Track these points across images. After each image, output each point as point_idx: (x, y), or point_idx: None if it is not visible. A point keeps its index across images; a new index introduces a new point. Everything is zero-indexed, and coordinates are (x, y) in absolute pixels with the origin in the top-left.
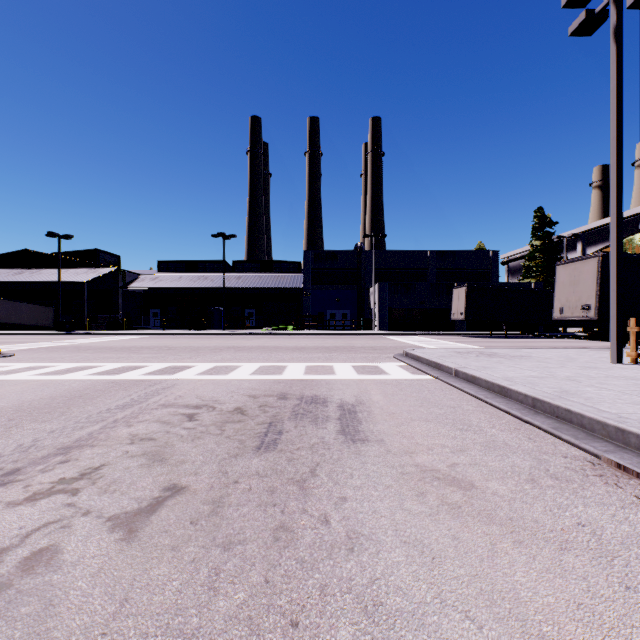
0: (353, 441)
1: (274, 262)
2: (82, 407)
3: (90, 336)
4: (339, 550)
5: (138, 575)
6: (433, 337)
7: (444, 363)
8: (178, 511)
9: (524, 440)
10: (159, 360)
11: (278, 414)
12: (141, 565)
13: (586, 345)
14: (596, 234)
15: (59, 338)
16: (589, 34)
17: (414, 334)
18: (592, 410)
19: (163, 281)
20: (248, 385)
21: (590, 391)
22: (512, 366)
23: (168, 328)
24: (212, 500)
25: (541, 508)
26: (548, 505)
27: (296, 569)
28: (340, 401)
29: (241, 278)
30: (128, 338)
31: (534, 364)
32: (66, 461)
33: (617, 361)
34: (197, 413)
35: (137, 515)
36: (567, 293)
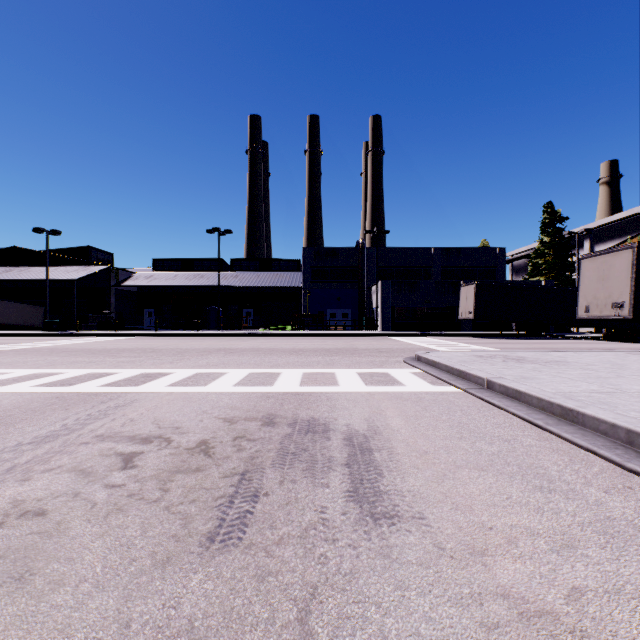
0: (374, 519)
1: (273, 260)
2: None
3: (77, 337)
4: None
5: None
6: (440, 338)
7: (471, 371)
8: None
9: None
10: (134, 365)
11: (258, 454)
12: None
13: (610, 347)
14: (605, 231)
15: (42, 339)
16: None
17: (419, 334)
18: None
19: (157, 279)
20: (227, 401)
21: None
22: (557, 375)
23: (163, 328)
24: None
25: None
26: None
27: None
28: (347, 429)
29: (238, 276)
30: (115, 339)
31: (581, 372)
32: None
33: None
34: (141, 452)
35: None
36: (594, 289)
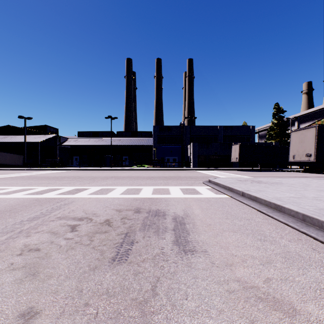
0: (185, 252)
1: (138, 132)
2: (5, 219)
3: (40, 170)
4: None
5: None
6: (222, 171)
7: (234, 187)
8: None
9: (310, 251)
10: (70, 185)
11: (133, 225)
12: None
13: (306, 175)
14: (305, 117)
15: (23, 171)
16: None
17: (211, 169)
18: None
19: (80, 142)
20: (117, 202)
21: None
22: (275, 189)
23: (83, 166)
24: None
25: None
26: None
27: None
28: (174, 214)
29: (121, 140)
30: (60, 171)
31: (287, 188)
32: None
33: None
34: (79, 224)
35: None
36: (297, 147)
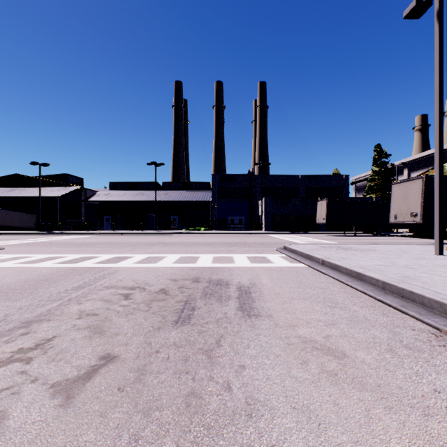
0: (249, 316)
1: (191, 183)
2: (46, 288)
3: (61, 235)
4: (240, 416)
5: (68, 442)
6: (303, 235)
7: (314, 255)
8: (109, 378)
9: (379, 315)
10: (108, 252)
11: (192, 294)
12: (72, 431)
13: (413, 241)
14: (417, 163)
15: (39, 236)
16: (418, 17)
17: (290, 233)
18: (430, 292)
19: (113, 196)
20: (171, 271)
21: (425, 276)
22: (363, 257)
23: (116, 229)
24: (137, 368)
25: (402, 375)
26: (407, 373)
27: (203, 435)
28: (238, 284)
29: (168, 194)
30: (87, 236)
31: (379, 255)
32: (26, 333)
33: (439, 253)
34: (131, 293)
35: (75, 382)
36: (400, 204)
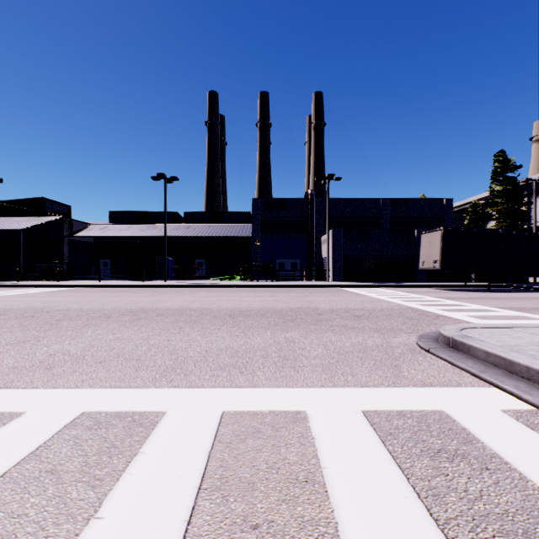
0: None
1: (224, 213)
2: None
3: (5, 288)
4: None
5: None
6: (402, 290)
7: None
8: None
9: None
10: None
11: None
12: None
13: None
14: None
15: None
16: None
17: (376, 286)
18: None
19: (111, 230)
20: None
21: None
22: None
23: (116, 278)
24: None
25: None
26: None
27: None
28: None
29: (190, 227)
30: (38, 291)
31: None
32: None
33: None
34: None
35: None
36: None
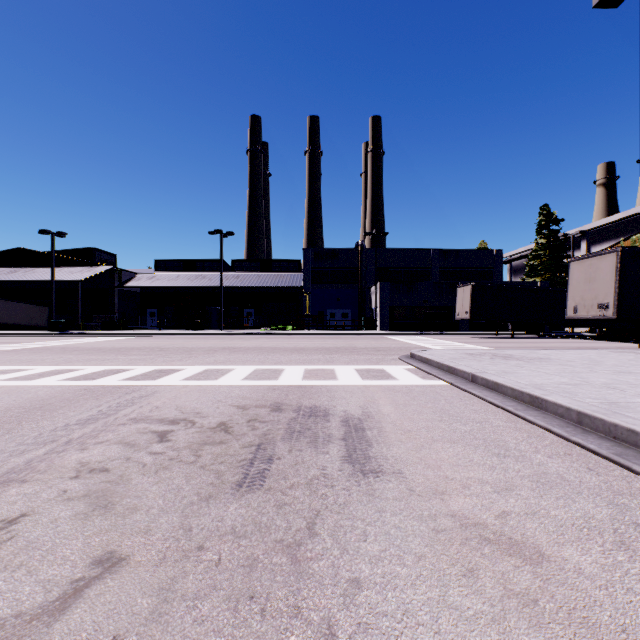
0: (363, 473)
1: (273, 261)
2: (36, 422)
3: (83, 336)
4: None
5: None
6: (437, 337)
7: (458, 367)
8: (100, 611)
9: (584, 472)
10: (146, 362)
11: (269, 432)
12: None
13: (599, 346)
14: (601, 232)
15: (50, 338)
16: (615, 5)
17: (417, 334)
18: None
19: (160, 280)
20: (238, 393)
21: None
22: (535, 370)
23: (165, 328)
24: (158, 586)
25: None
26: None
27: None
28: (344, 414)
29: (240, 277)
30: (121, 338)
31: (559, 368)
32: None
33: None
34: (171, 430)
35: (33, 621)
36: (582, 291)
